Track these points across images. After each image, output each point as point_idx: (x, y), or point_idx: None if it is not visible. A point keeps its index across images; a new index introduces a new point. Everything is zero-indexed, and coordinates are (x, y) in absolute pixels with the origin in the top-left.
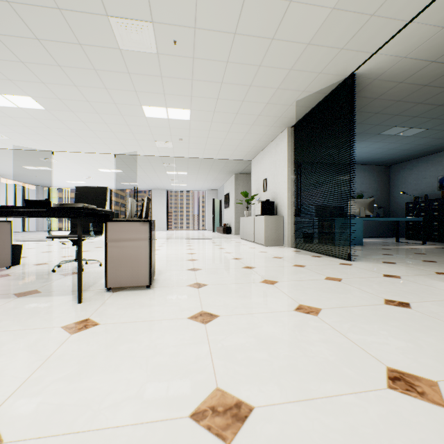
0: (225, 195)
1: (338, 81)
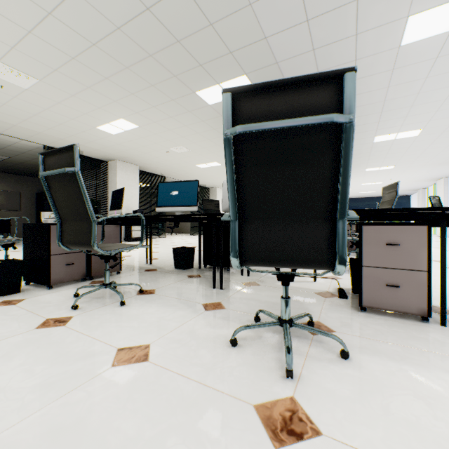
0: None
1: None
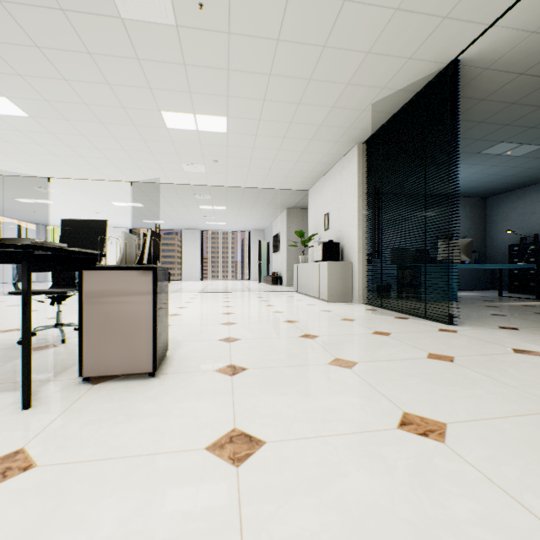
0: (275, 236)
1: (434, 72)
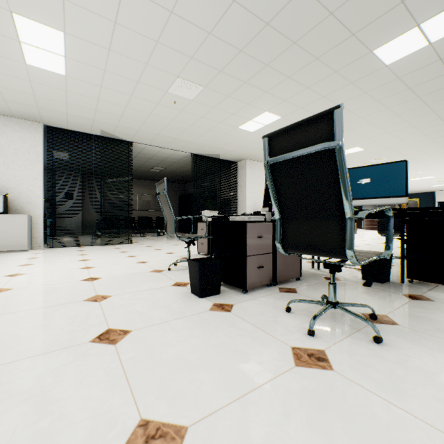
0: None
1: (126, 139)
